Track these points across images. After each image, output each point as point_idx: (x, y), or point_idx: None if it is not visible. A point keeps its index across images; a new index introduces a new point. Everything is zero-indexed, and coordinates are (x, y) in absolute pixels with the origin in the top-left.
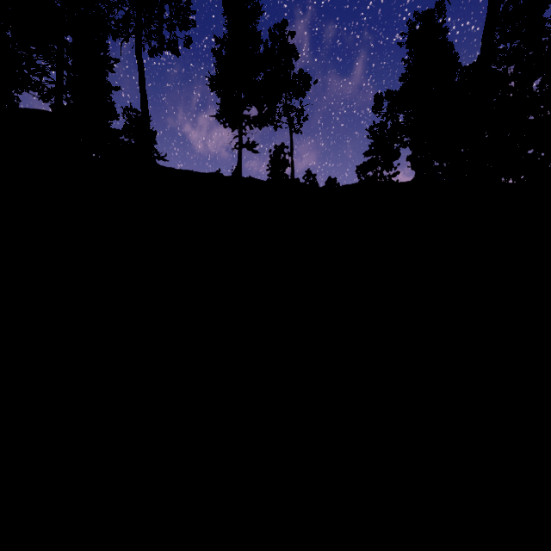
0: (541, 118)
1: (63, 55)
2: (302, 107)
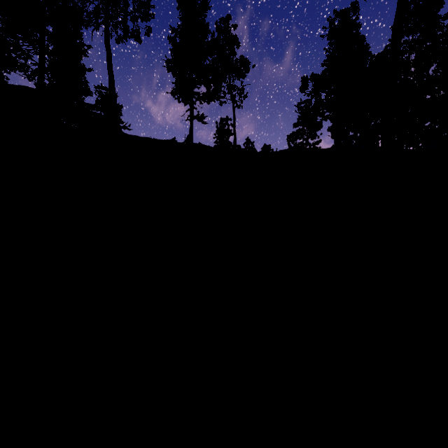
0: (436, 97)
1: (44, 42)
2: (243, 86)
